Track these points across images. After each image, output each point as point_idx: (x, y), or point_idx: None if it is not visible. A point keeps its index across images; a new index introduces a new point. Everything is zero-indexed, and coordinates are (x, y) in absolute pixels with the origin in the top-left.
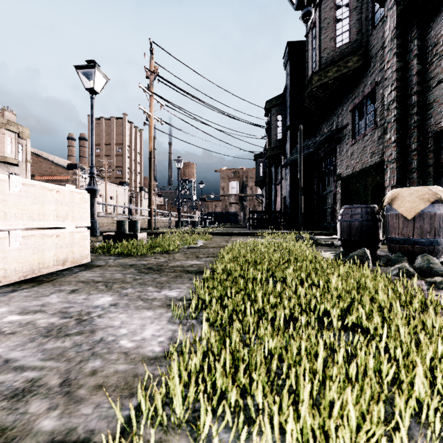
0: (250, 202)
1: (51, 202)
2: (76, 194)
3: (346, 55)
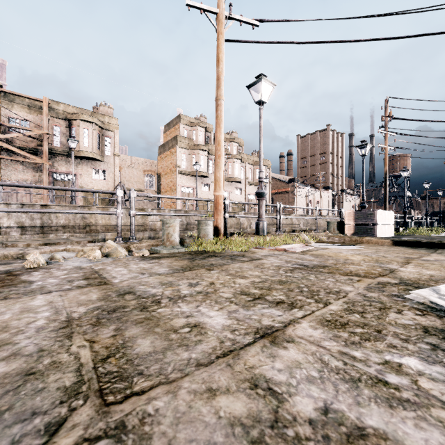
0: None
1: (389, 216)
2: (392, 213)
3: None
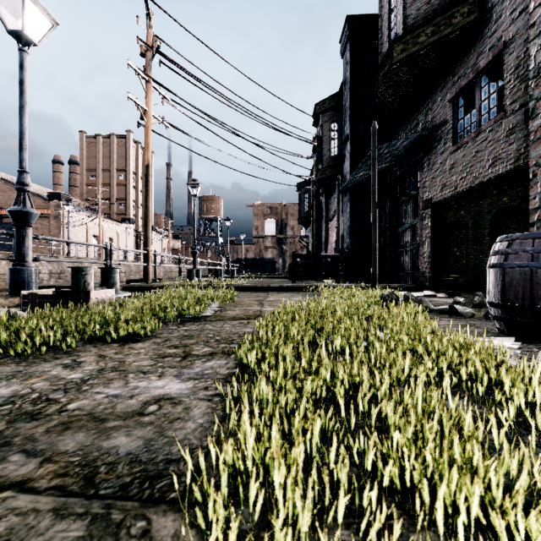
0: (291, 246)
1: None
2: None
3: (450, 5)
